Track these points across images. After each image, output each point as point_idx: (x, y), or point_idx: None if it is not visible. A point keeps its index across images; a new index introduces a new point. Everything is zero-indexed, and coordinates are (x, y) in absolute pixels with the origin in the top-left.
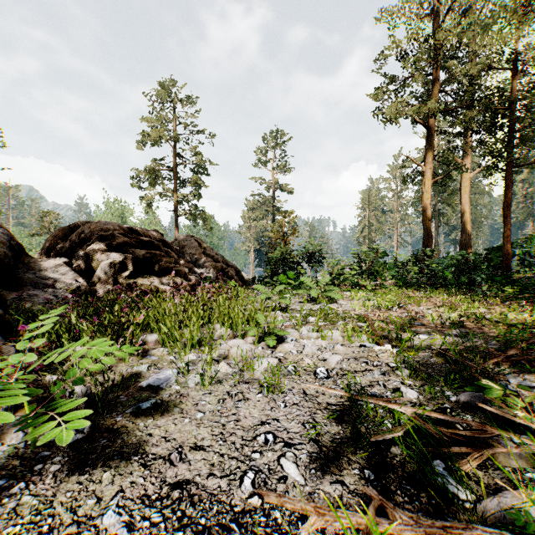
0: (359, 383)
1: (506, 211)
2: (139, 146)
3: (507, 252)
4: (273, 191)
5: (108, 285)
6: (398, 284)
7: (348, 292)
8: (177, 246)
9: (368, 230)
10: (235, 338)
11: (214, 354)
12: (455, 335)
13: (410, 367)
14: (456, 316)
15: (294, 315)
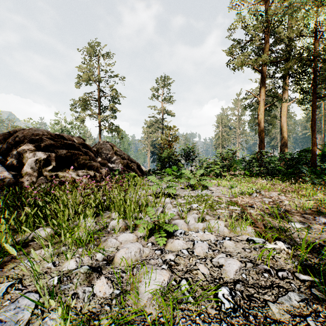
0: (280, 320)
1: (314, 126)
2: (75, 85)
3: (314, 153)
4: (162, 115)
5: (33, 177)
6: (245, 174)
7: (214, 180)
8: (97, 148)
9: (221, 139)
10: (127, 230)
11: (99, 257)
12: (323, 223)
13: (325, 282)
14: (311, 203)
15: (179, 201)
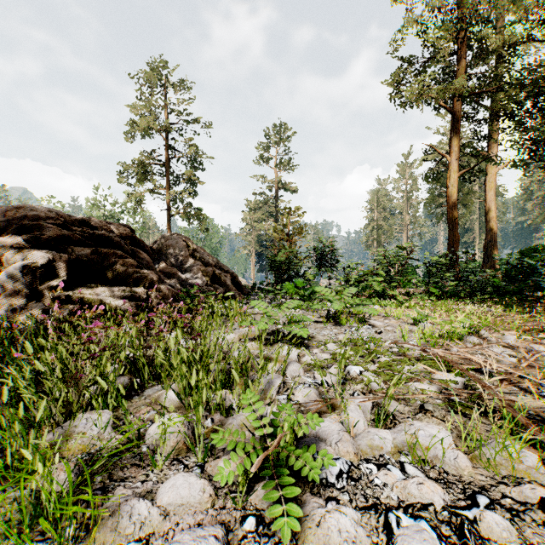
0: None
1: None
2: (128, 139)
3: None
4: (276, 191)
5: (17, 301)
6: (429, 293)
7: (376, 305)
8: (160, 246)
9: (376, 233)
10: (191, 452)
11: None
12: None
13: None
14: None
15: (316, 354)
